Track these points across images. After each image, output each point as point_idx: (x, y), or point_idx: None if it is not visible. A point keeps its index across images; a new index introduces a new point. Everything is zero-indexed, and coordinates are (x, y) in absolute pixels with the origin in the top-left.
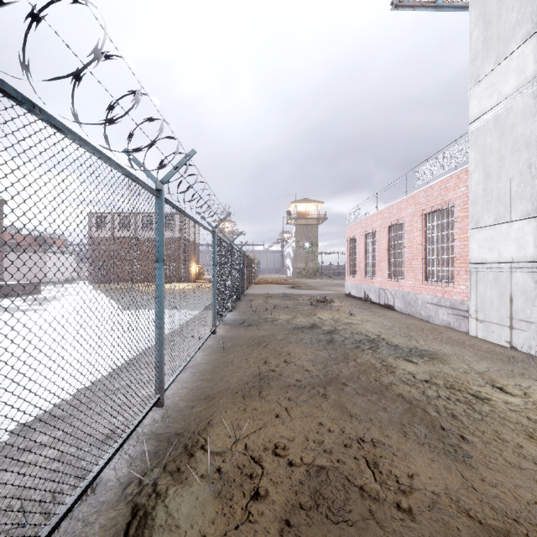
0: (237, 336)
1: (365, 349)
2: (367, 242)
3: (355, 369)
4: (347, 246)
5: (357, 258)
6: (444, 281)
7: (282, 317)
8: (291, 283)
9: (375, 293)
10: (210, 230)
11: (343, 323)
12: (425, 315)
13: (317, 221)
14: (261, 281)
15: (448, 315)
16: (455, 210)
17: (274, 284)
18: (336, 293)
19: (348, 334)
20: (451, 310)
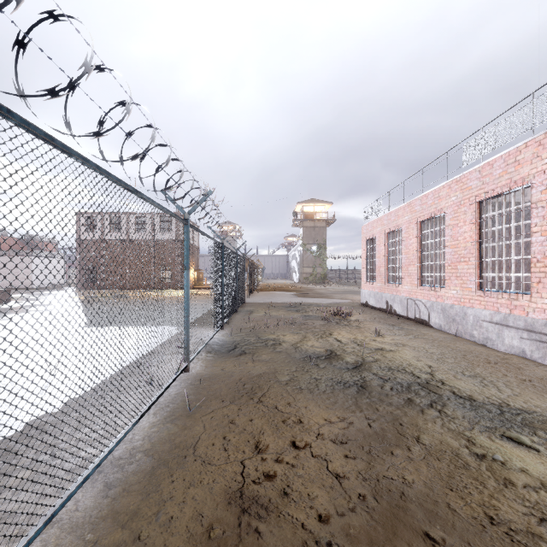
0: (220, 375)
1: (424, 408)
2: (390, 242)
3: (430, 472)
4: (364, 247)
5: (377, 262)
6: (512, 292)
7: (287, 339)
8: (298, 289)
9: (401, 304)
10: (175, 215)
11: (372, 349)
12: (480, 336)
13: (325, 223)
14: (265, 287)
15: (521, 340)
16: (533, 191)
17: (279, 290)
18: (350, 302)
19: (385, 371)
20: (528, 334)
